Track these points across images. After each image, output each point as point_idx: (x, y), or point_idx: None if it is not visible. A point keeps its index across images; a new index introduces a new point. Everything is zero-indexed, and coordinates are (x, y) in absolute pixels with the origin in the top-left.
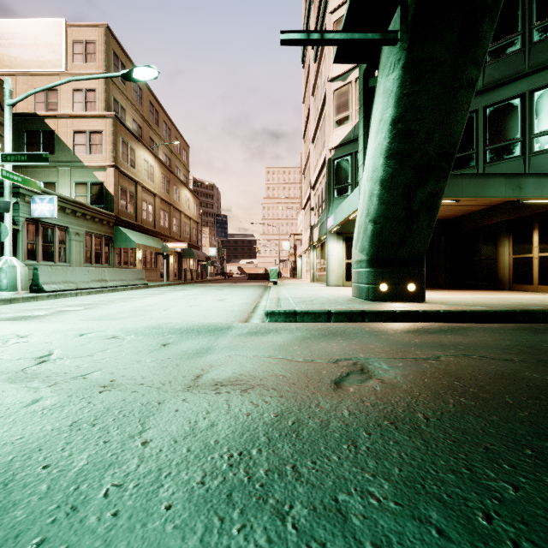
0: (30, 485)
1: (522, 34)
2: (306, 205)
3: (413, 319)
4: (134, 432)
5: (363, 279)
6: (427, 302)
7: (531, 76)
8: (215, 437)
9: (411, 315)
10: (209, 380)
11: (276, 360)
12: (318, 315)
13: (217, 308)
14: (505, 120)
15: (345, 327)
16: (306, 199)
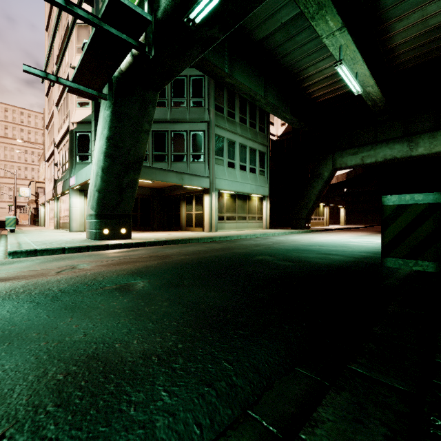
0: None
1: (187, 100)
2: (50, 158)
3: (118, 248)
4: None
5: (93, 227)
6: (132, 239)
7: (190, 123)
8: None
9: (118, 246)
10: None
11: (22, 271)
12: (55, 251)
13: None
14: (180, 141)
15: (73, 255)
16: (49, 154)
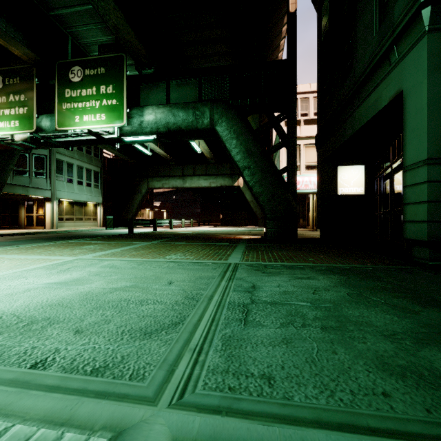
0: None
1: None
2: None
3: None
4: None
5: None
6: None
7: None
8: None
9: None
10: None
11: None
12: None
13: None
14: (23, 160)
15: None
16: None
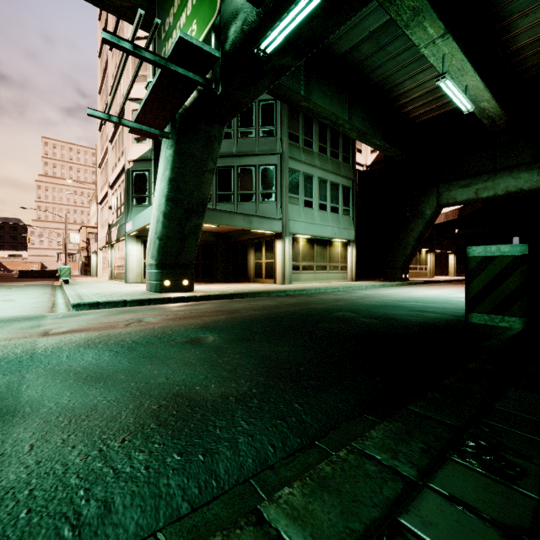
0: (5, 355)
1: (255, 129)
2: (103, 201)
3: (181, 302)
4: (33, 345)
5: (153, 278)
6: (195, 292)
7: (259, 156)
8: (74, 340)
9: (180, 299)
10: (55, 333)
11: (92, 323)
12: (117, 304)
13: (12, 307)
14: (248, 178)
15: (136, 308)
16: (103, 195)
